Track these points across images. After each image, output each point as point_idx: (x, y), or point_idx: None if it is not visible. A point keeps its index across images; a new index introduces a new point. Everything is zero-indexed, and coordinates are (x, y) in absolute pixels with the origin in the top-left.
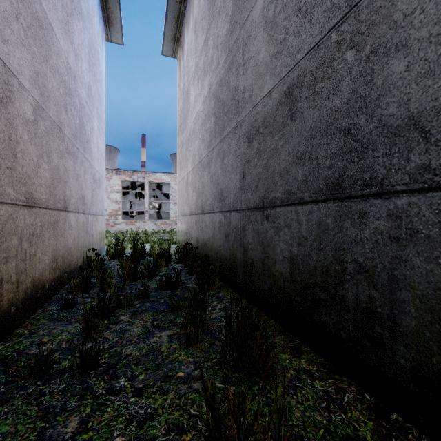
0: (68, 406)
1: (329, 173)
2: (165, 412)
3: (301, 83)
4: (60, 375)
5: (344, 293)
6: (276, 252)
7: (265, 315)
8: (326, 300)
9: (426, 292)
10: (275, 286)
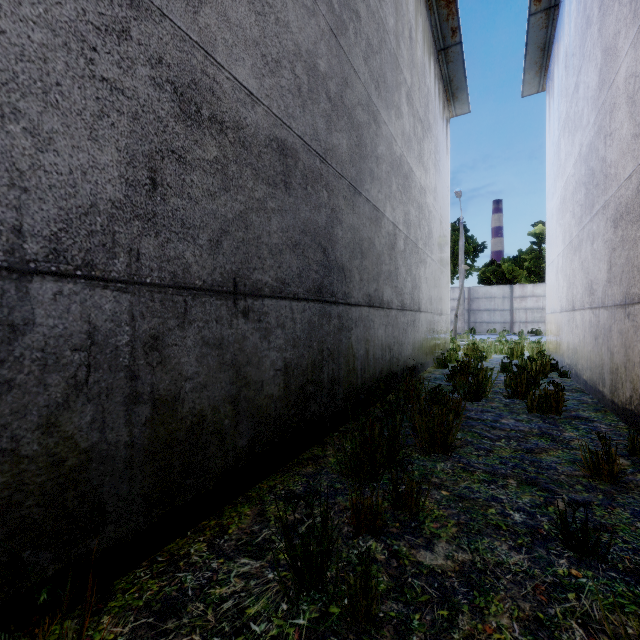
0: (578, 521)
1: (316, 277)
2: (472, 478)
3: (296, 161)
4: (634, 571)
5: (323, 376)
6: (265, 368)
7: (242, 495)
8: (314, 391)
9: (345, 354)
10: (262, 423)
